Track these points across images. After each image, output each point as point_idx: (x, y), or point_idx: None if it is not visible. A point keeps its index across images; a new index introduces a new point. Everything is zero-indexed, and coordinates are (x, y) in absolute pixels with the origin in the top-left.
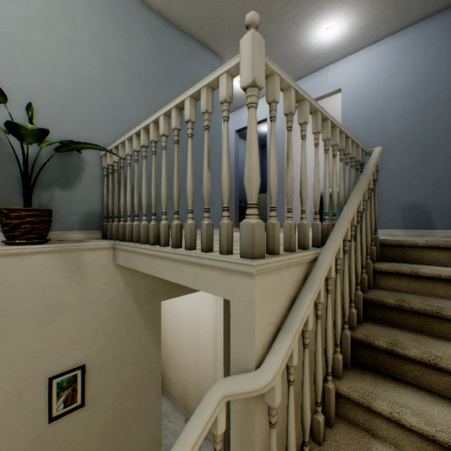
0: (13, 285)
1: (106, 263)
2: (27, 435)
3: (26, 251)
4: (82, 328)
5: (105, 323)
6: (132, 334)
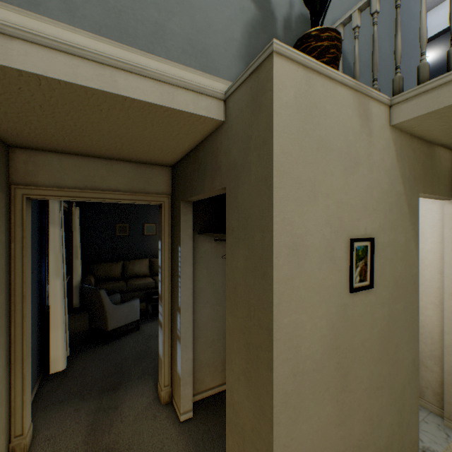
0: (328, 114)
1: (383, 124)
2: (336, 298)
3: (337, 78)
4: (368, 193)
5: (382, 196)
6: (399, 222)
